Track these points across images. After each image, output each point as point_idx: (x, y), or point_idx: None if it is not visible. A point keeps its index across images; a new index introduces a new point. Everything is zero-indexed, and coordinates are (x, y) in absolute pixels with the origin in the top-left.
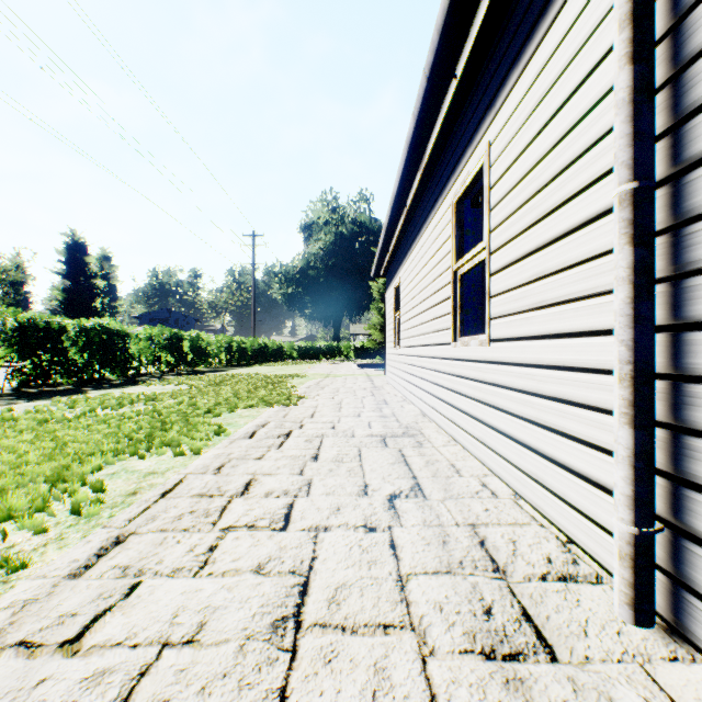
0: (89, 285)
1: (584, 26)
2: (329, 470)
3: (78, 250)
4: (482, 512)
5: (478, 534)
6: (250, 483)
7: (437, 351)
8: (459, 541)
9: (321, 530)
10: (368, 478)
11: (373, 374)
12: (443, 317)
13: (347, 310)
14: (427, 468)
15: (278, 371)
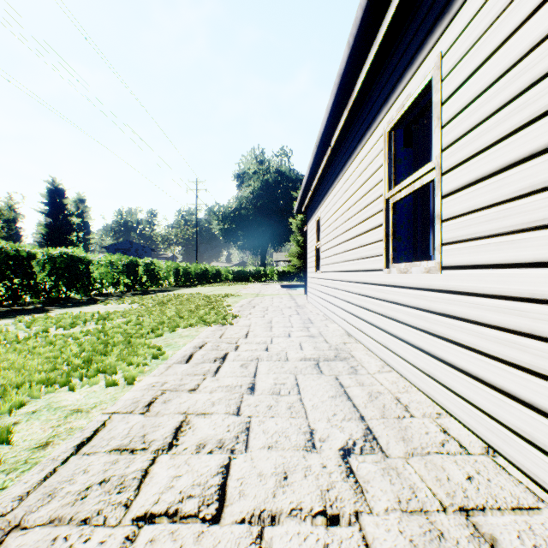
0: (66, 222)
1: None
2: (268, 406)
3: (57, 194)
4: (464, 482)
5: (480, 531)
6: (181, 427)
7: (364, 277)
8: (459, 547)
9: (267, 521)
10: (311, 420)
11: (294, 294)
12: (372, 244)
13: (271, 242)
14: (372, 404)
15: (216, 291)
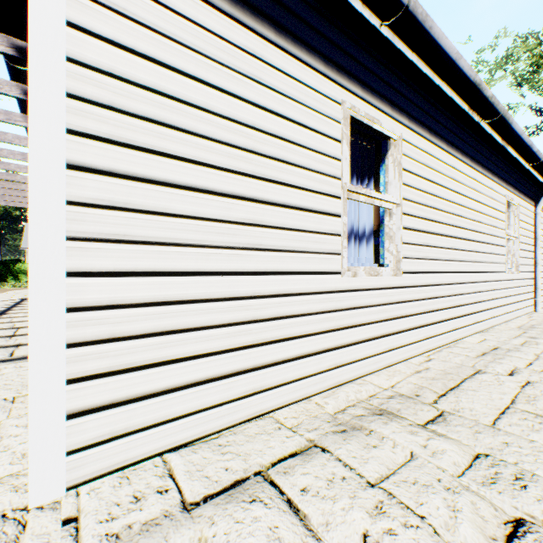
0: None
1: (529, 214)
2: None
3: None
4: None
5: None
6: None
7: (494, 276)
8: None
9: None
10: None
11: None
12: (499, 256)
13: None
14: None
15: None
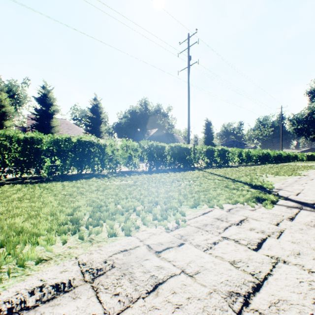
0: (211, 135)
1: None
2: None
3: (208, 124)
4: None
5: None
6: None
7: None
8: None
9: None
10: None
11: None
12: None
13: None
14: None
15: (302, 164)
